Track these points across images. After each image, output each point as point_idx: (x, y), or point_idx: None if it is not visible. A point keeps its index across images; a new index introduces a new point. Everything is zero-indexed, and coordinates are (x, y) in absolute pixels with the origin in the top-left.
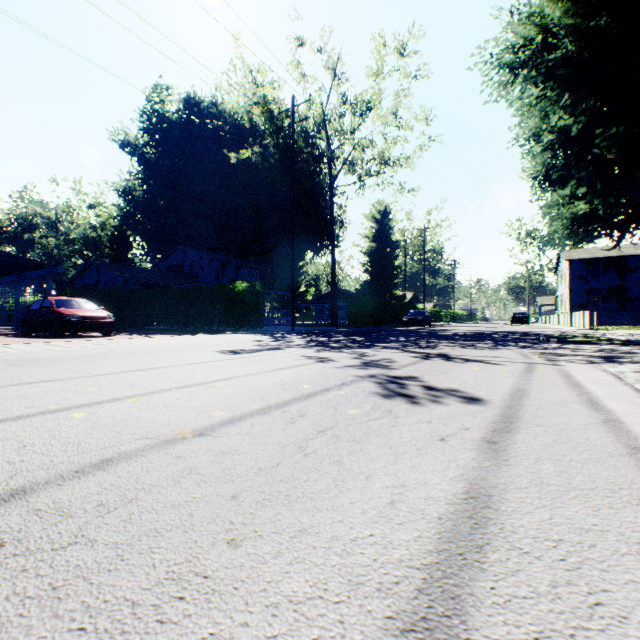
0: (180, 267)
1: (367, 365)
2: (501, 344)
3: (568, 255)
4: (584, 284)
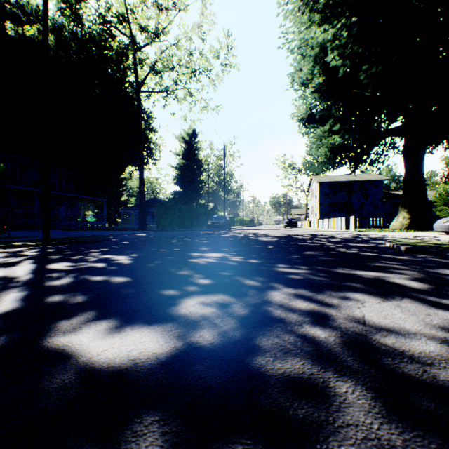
0: None
1: None
2: None
3: (318, 179)
4: (328, 199)
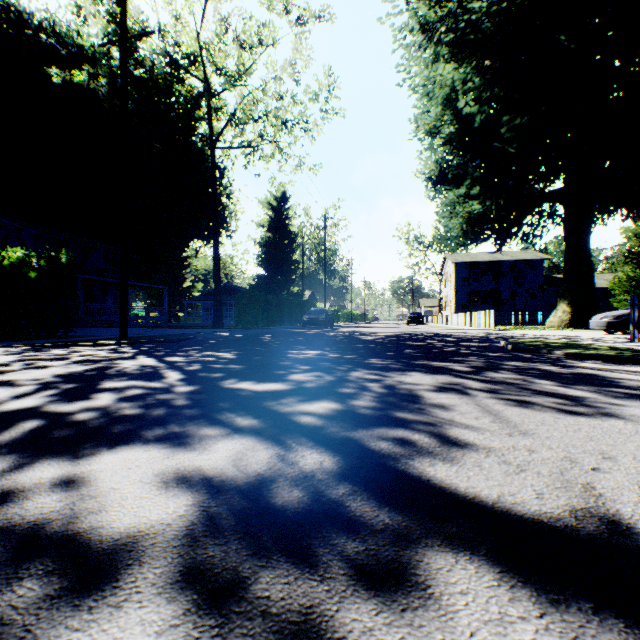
0: None
1: None
2: (524, 371)
3: (454, 258)
4: (467, 286)
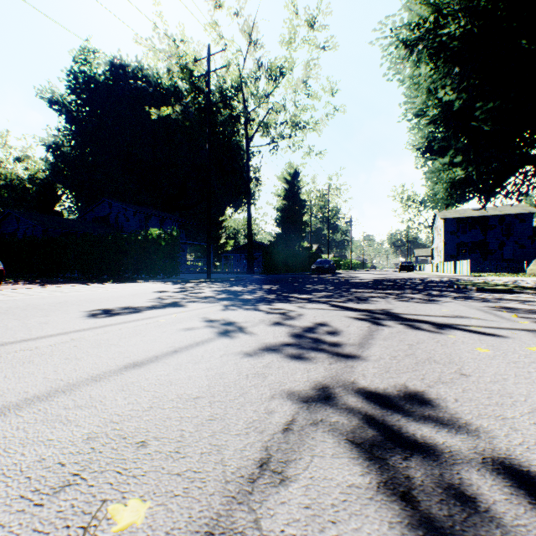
0: (105, 218)
1: (300, 344)
2: (429, 294)
3: (443, 214)
4: (455, 238)
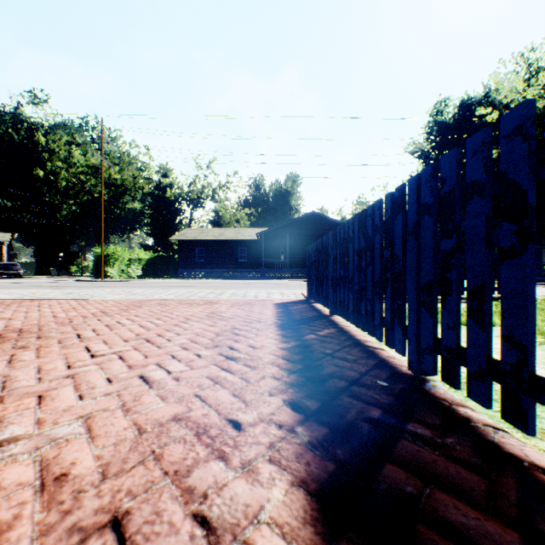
0: None
1: None
2: None
3: None
4: None
